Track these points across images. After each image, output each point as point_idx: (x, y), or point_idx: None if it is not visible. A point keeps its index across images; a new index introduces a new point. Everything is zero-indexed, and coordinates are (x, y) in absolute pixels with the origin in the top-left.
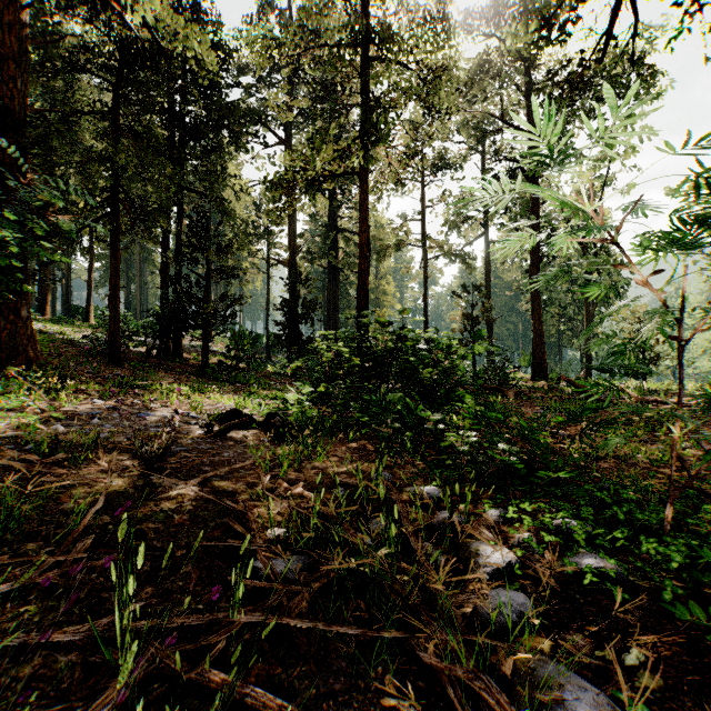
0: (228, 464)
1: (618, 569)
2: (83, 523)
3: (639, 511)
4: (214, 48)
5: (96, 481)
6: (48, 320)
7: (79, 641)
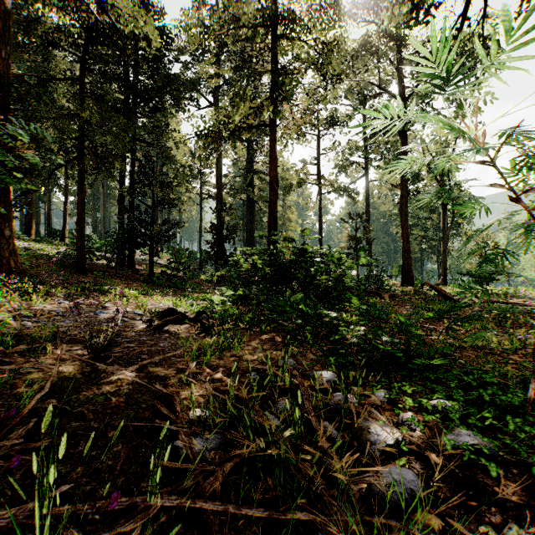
0: (162, 353)
1: (489, 445)
2: (28, 408)
3: (500, 393)
4: (159, 32)
5: (50, 368)
6: (32, 240)
7: (5, 525)
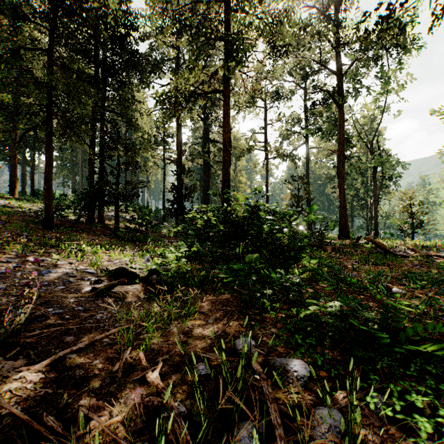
0: (95, 331)
1: None
2: None
3: None
4: (125, 14)
5: None
6: (15, 198)
7: None
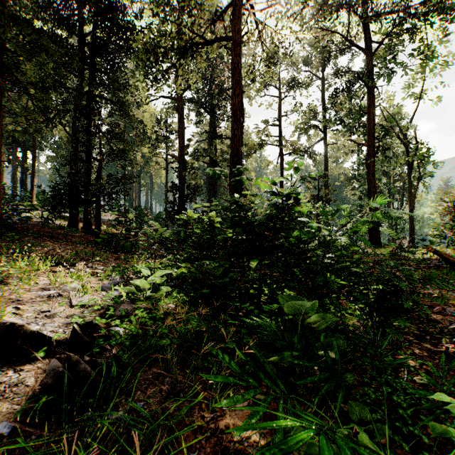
0: None
1: None
2: None
3: None
4: None
5: None
6: None
7: None
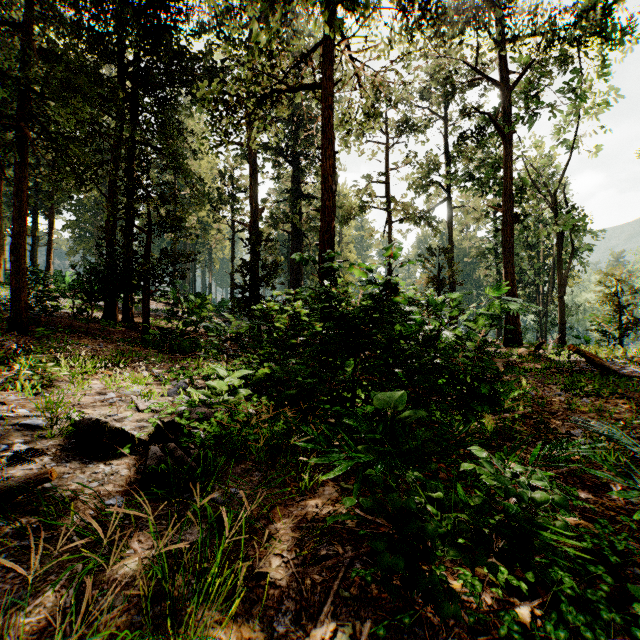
0: None
1: None
2: None
3: None
4: None
5: None
6: None
7: None
